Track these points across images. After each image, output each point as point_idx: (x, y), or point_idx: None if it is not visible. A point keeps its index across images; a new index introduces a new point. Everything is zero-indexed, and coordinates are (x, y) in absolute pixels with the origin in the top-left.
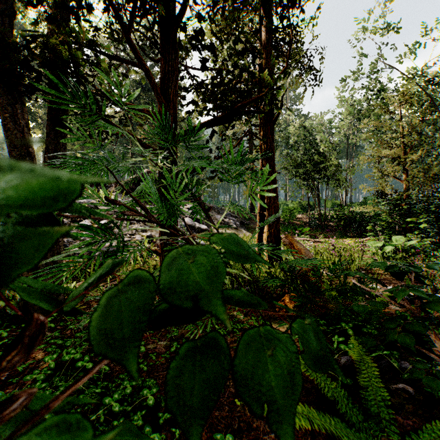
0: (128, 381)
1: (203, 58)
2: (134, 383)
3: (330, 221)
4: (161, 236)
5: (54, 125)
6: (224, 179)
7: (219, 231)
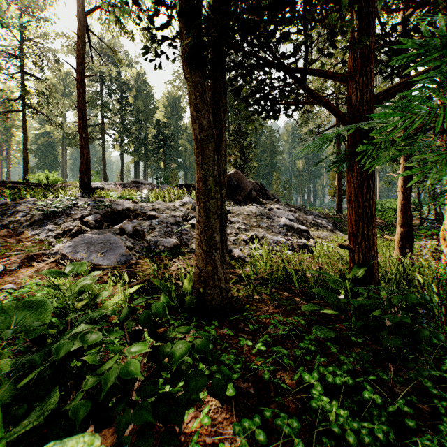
0: None
1: None
2: None
3: None
4: (357, 227)
5: (217, 109)
6: None
7: (315, 233)
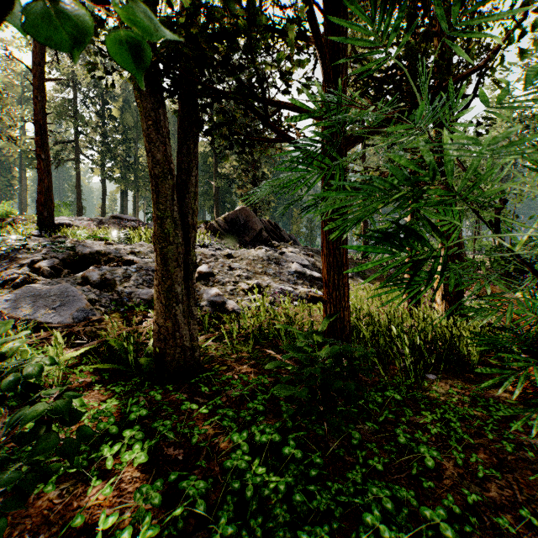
0: (376, 487)
1: (412, 13)
2: (387, 492)
3: (480, 268)
4: (329, 276)
5: (185, 139)
6: (533, 170)
7: None
